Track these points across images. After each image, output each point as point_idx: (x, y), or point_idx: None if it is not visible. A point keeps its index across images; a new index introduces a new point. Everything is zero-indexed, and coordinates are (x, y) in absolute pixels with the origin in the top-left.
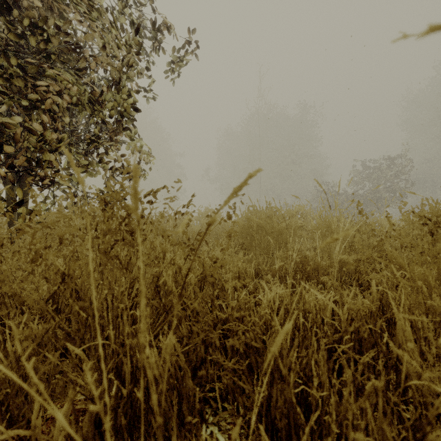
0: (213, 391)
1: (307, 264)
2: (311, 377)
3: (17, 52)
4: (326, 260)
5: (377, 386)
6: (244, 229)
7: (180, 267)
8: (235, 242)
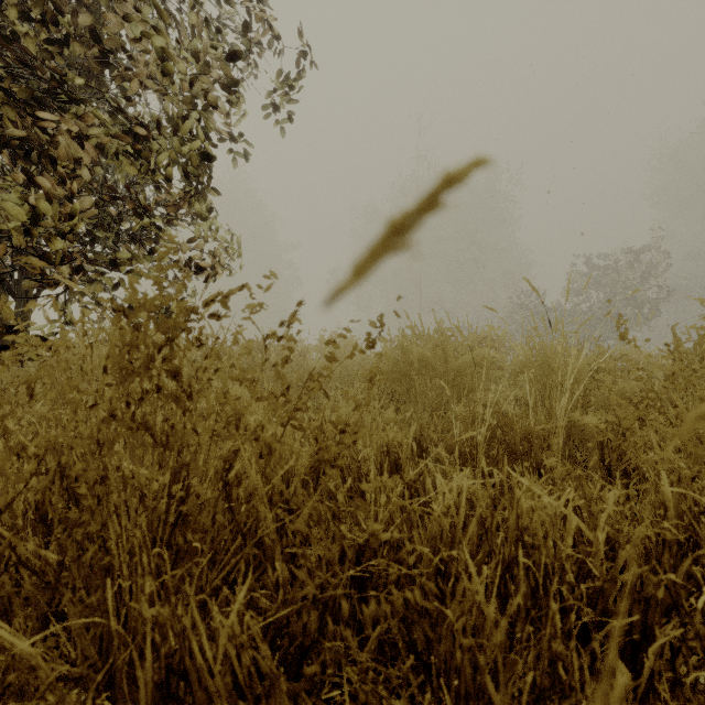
0: (338, 686)
1: (511, 430)
2: (547, 692)
3: (4, 62)
4: (544, 422)
5: (682, 697)
6: (397, 366)
7: (271, 444)
8: (380, 390)
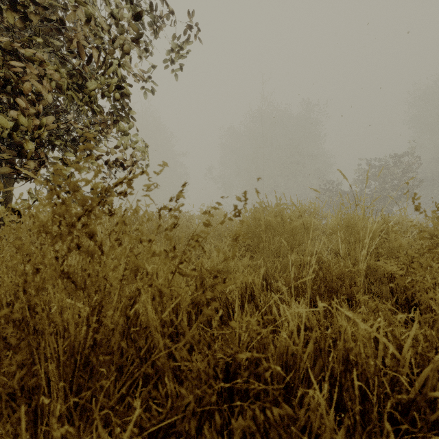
0: None
1: (329, 272)
2: None
3: None
4: (351, 267)
5: None
6: (251, 228)
7: (161, 290)
8: (239, 244)
